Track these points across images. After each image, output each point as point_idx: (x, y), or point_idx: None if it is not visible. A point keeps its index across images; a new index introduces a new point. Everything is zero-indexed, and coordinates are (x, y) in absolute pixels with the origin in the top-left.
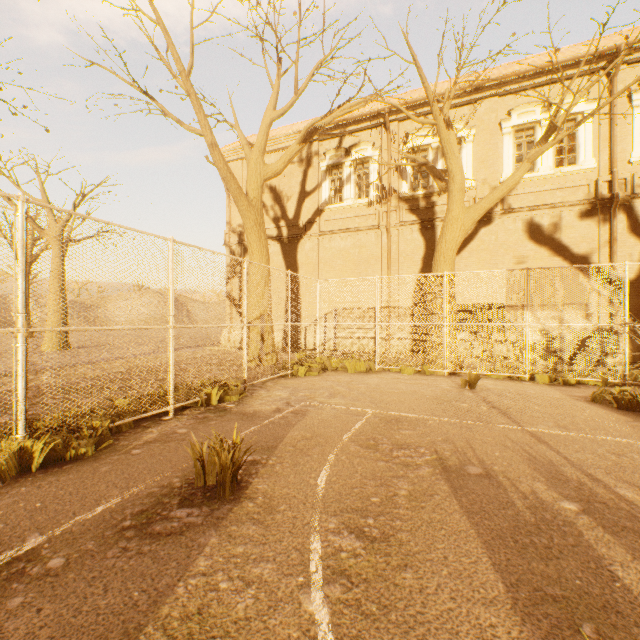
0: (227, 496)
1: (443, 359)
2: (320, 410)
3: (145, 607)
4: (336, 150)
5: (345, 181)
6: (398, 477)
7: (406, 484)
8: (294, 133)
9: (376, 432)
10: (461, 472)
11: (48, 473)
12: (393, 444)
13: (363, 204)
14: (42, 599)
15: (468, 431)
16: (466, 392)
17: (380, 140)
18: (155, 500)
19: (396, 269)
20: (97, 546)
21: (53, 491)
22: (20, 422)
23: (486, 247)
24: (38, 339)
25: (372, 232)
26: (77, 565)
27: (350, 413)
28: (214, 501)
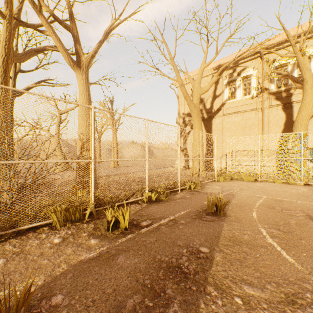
0: (221, 214)
1: (300, 176)
2: (239, 194)
3: (216, 233)
4: (232, 73)
5: (237, 88)
6: (288, 218)
7: (293, 220)
8: (210, 69)
9: (271, 204)
10: None
11: (157, 203)
12: (281, 208)
13: (247, 98)
14: (187, 227)
15: None
16: None
17: (257, 65)
18: (197, 213)
19: (267, 130)
20: (190, 220)
21: (163, 207)
22: (147, 187)
23: None
24: (104, 163)
25: (252, 112)
26: (189, 223)
27: (254, 196)
28: (217, 215)
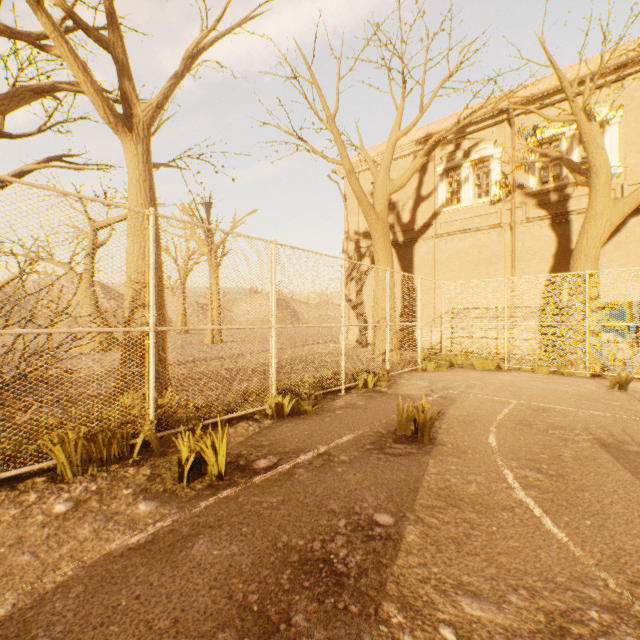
0: (425, 441)
1: (584, 360)
2: (464, 397)
3: (412, 481)
4: (453, 153)
5: (463, 182)
6: (559, 446)
7: (568, 450)
8: (410, 142)
9: (526, 416)
10: (620, 449)
11: (294, 418)
12: (546, 425)
13: (483, 203)
14: (352, 470)
15: (623, 423)
16: (615, 393)
17: (502, 137)
18: (376, 438)
19: (521, 267)
20: (360, 454)
21: (307, 427)
22: (273, 385)
23: (637, 239)
24: (192, 335)
25: (493, 231)
26: (357, 460)
27: (494, 401)
28: (416, 443)
